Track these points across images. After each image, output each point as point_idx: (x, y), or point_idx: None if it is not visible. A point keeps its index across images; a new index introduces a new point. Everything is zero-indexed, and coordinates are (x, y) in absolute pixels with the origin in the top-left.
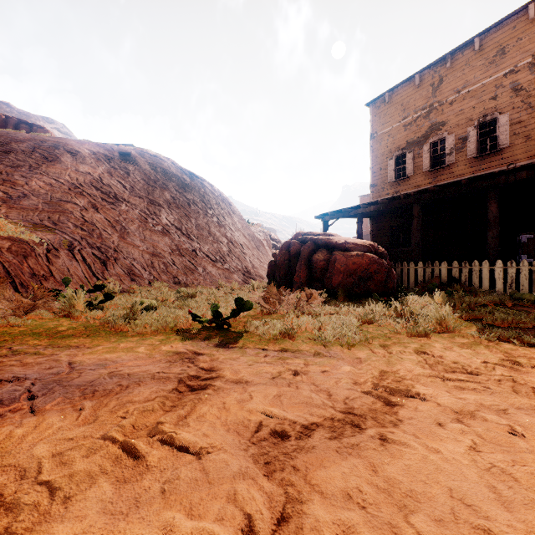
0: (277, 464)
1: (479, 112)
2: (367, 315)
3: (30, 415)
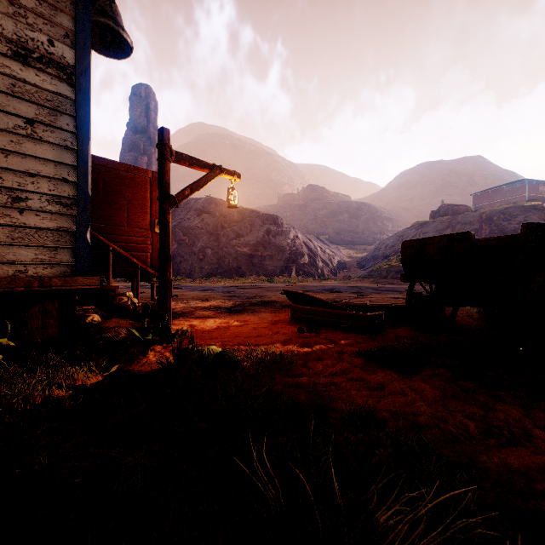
0: None
1: None
2: None
3: None
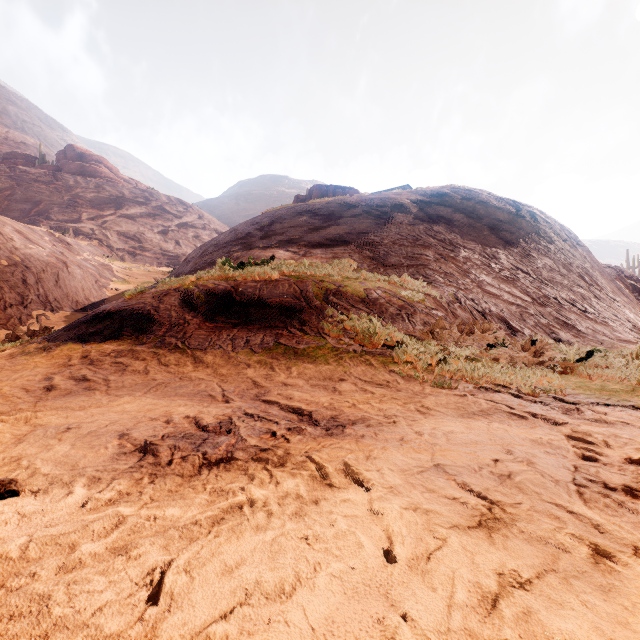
0: None
1: None
2: None
3: None
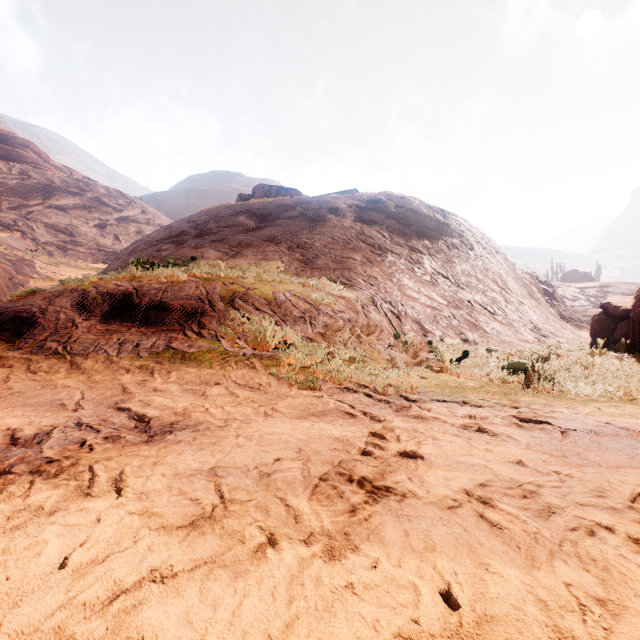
0: None
1: None
2: None
3: None
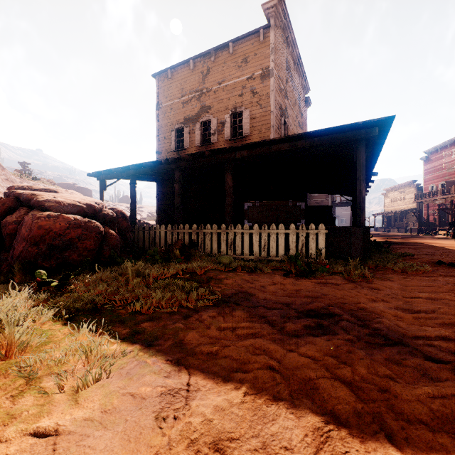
0: None
1: (232, 104)
2: None
3: None
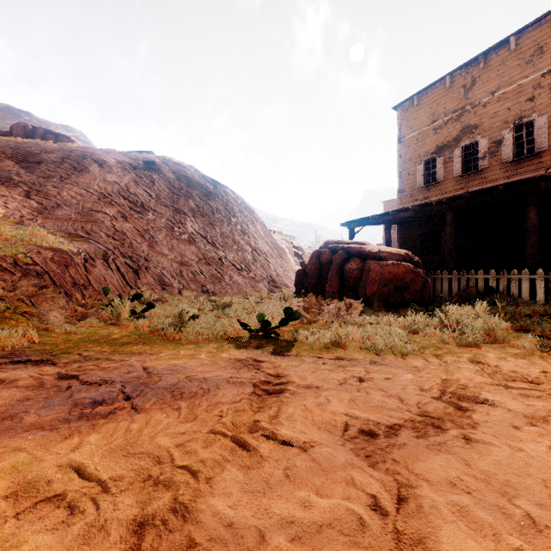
0: (377, 457)
1: (515, 114)
2: (411, 325)
3: (135, 413)
